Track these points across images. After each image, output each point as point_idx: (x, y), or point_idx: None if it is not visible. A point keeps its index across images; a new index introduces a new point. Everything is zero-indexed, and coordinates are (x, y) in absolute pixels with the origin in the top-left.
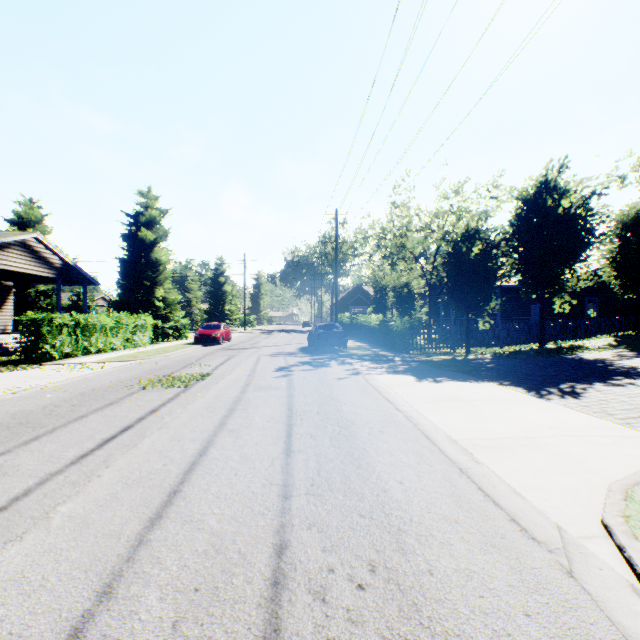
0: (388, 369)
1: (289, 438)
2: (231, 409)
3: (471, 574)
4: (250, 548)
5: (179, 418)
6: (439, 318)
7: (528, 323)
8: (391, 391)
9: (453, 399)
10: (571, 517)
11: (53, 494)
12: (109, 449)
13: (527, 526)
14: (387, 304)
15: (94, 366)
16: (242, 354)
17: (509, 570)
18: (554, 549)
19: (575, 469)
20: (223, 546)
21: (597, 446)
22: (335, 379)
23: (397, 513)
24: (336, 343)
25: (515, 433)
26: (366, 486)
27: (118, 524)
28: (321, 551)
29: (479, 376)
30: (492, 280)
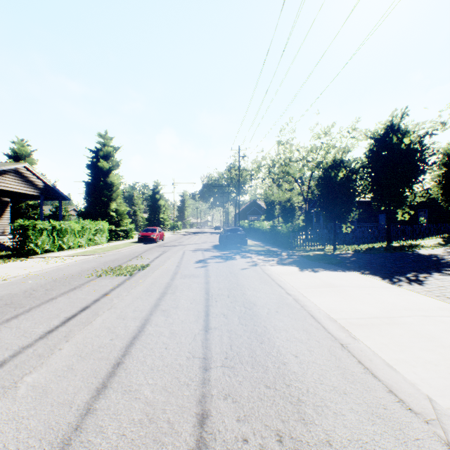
0: (278, 261)
1: (207, 317)
2: (163, 293)
3: (364, 445)
4: (177, 417)
5: (124, 300)
6: (312, 224)
7: (378, 228)
8: (281, 279)
9: (328, 285)
10: (438, 389)
11: (22, 365)
12: (70, 326)
13: (403, 397)
14: (275, 214)
15: (65, 259)
16: (172, 250)
17: (396, 441)
18: (430, 420)
19: (432, 345)
20: (155, 415)
21: (445, 325)
22: (239, 269)
23: (296, 384)
24: (239, 242)
25: (380, 313)
26: (269, 359)
27: (71, 393)
28: (236, 421)
29: (345, 267)
30: (353, 197)
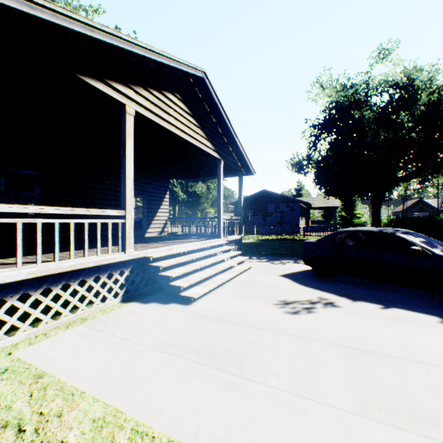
0: None
1: None
2: None
3: None
4: None
5: None
6: None
7: None
8: None
9: None
10: None
11: None
12: None
13: None
14: None
15: None
16: None
17: None
18: None
19: None
20: None
21: None
22: None
23: None
24: None
25: None
26: None
27: None
28: None
29: None
30: None
